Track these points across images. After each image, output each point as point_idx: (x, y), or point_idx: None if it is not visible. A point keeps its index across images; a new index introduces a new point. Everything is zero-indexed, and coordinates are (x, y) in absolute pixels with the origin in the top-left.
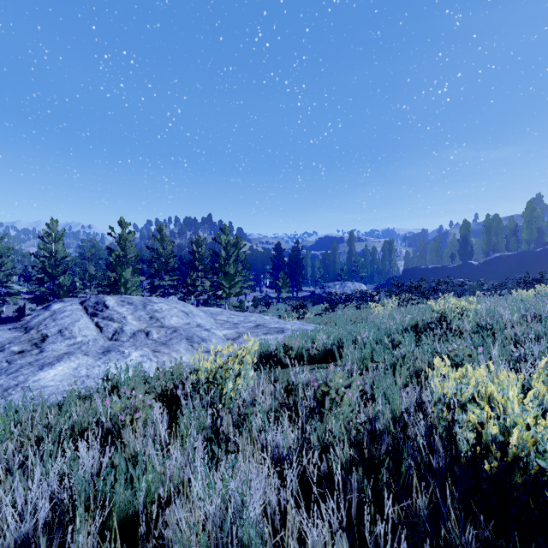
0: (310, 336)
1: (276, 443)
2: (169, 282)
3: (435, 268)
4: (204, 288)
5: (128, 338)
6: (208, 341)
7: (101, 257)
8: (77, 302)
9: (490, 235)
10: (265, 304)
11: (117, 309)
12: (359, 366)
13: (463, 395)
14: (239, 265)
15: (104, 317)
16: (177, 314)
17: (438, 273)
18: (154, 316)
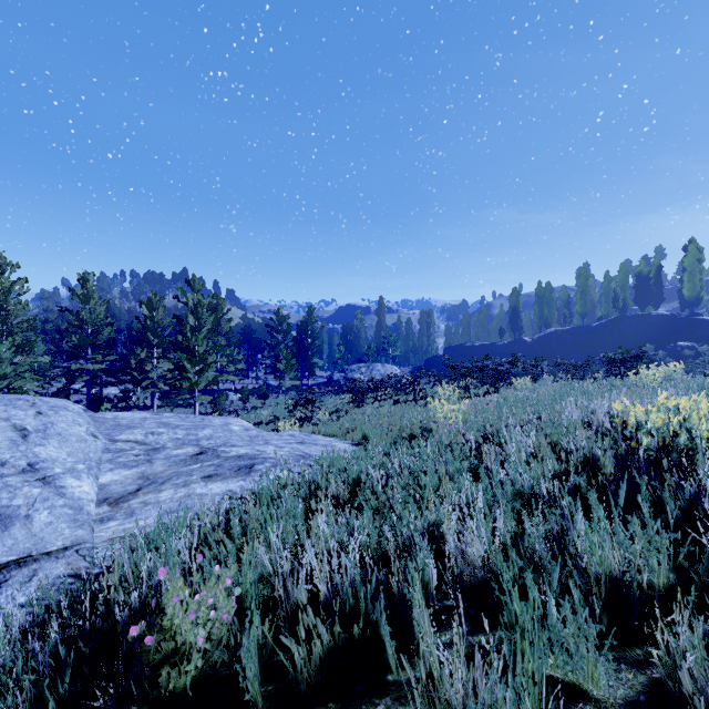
0: (304, 493)
1: None
2: (100, 366)
3: (483, 346)
4: (161, 373)
5: None
6: (18, 521)
7: None
8: None
9: (542, 307)
10: (260, 397)
11: None
12: None
13: None
14: (220, 338)
15: None
16: None
17: (487, 352)
18: None
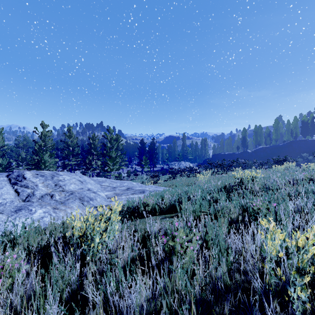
0: (160, 195)
1: (128, 307)
2: (75, 162)
3: (229, 154)
4: (97, 165)
5: (37, 199)
6: (94, 200)
7: (30, 146)
8: (4, 175)
9: (257, 136)
10: (134, 175)
11: (32, 180)
12: (193, 216)
13: (304, 261)
14: (118, 151)
15: (21, 185)
16: (75, 182)
17: (231, 157)
18: (58, 184)
